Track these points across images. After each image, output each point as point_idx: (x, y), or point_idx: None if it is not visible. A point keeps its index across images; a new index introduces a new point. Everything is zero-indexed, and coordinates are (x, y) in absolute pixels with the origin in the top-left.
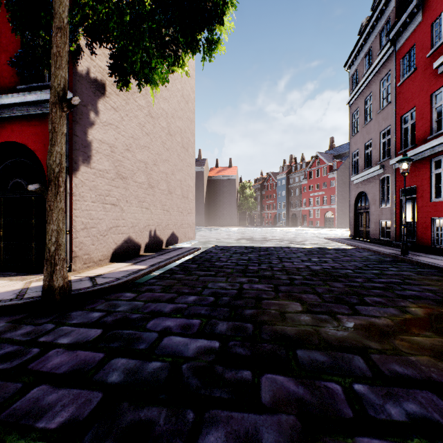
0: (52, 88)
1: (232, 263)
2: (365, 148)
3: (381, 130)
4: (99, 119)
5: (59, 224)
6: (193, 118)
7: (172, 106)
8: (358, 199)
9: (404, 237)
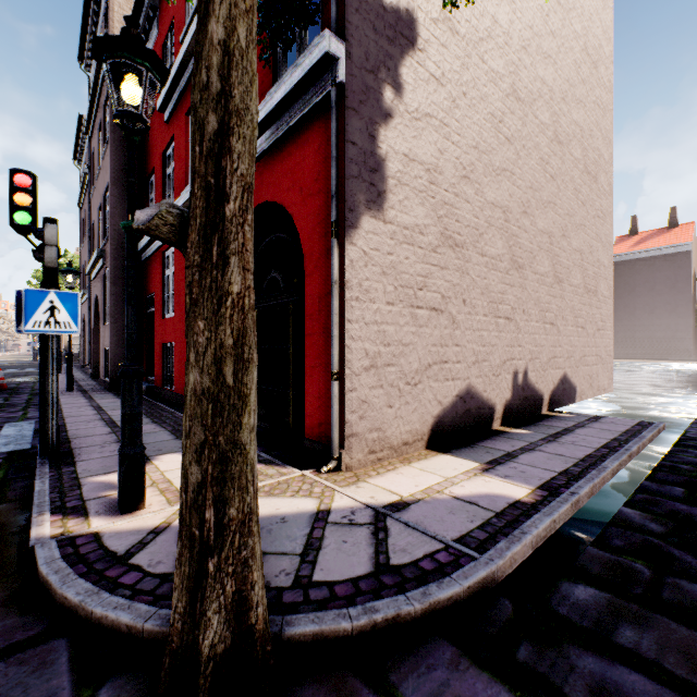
0: None
1: None
2: None
3: None
4: (402, 104)
5: (219, 366)
6: (607, 103)
7: (561, 75)
8: None
9: None
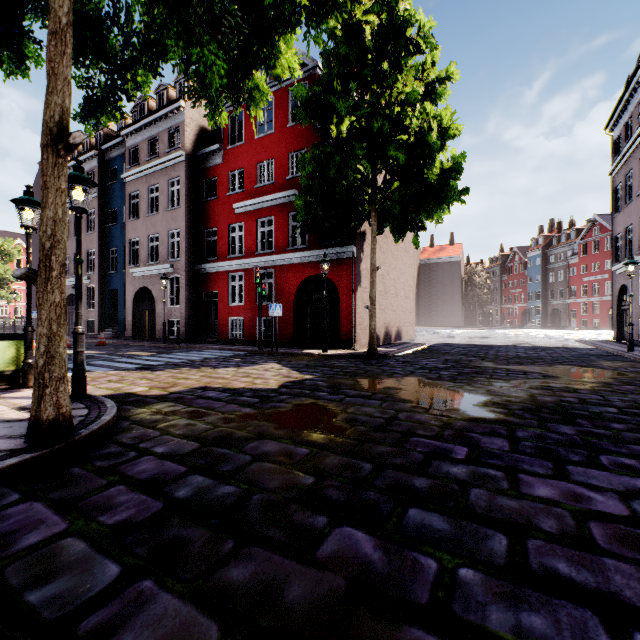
0: (372, 263)
1: (455, 351)
2: (627, 232)
3: (639, 216)
4: (363, 255)
5: (374, 322)
6: None
7: None
8: (623, 293)
9: (629, 335)
